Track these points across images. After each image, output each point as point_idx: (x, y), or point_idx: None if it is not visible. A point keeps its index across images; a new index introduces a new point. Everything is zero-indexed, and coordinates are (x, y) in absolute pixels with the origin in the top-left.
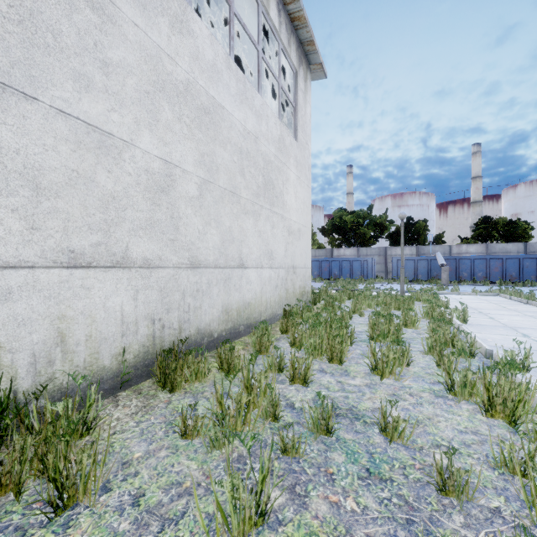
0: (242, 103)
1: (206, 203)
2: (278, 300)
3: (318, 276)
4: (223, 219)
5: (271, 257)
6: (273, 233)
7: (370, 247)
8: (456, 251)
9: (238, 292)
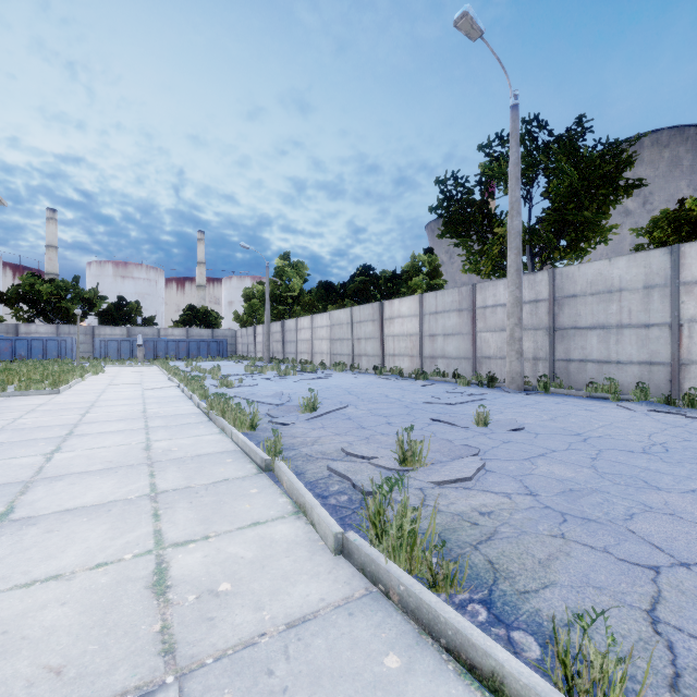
0: None
1: None
2: None
3: None
4: None
5: None
6: None
7: (74, 325)
8: (164, 333)
9: None
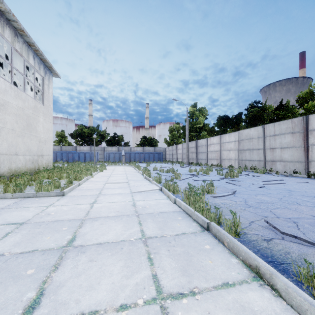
0: (16, 98)
1: (2, 134)
2: (34, 168)
3: (66, 161)
4: (9, 139)
5: (30, 151)
6: (31, 142)
7: (97, 146)
8: (133, 149)
9: (15, 163)
